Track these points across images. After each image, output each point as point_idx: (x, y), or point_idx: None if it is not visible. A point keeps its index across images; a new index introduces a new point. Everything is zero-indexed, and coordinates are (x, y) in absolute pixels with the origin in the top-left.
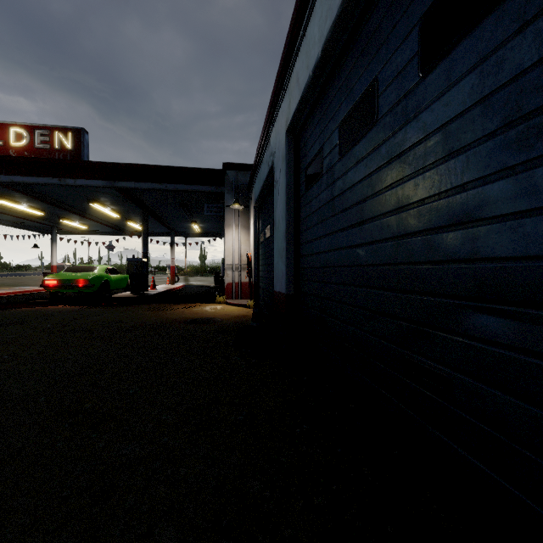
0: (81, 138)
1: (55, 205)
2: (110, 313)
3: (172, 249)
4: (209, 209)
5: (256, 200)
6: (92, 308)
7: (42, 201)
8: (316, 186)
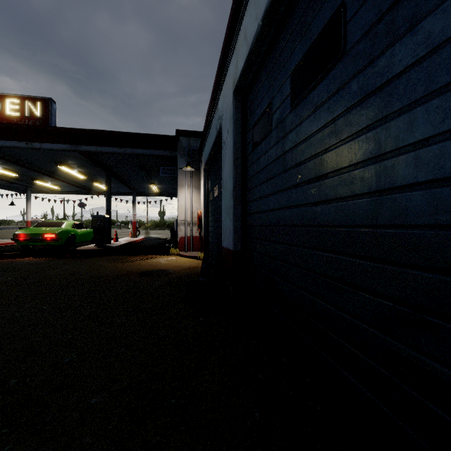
0: (48, 107)
1: (26, 167)
2: (71, 265)
3: (134, 206)
4: (164, 171)
5: (206, 163)
6: (56, 260)
7: (14, 163)
8: (264, 142)
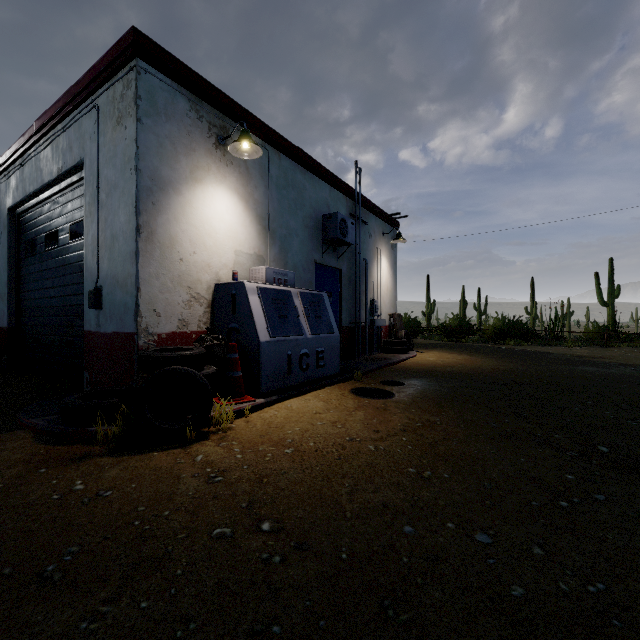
0: None
1: None
2: None
3: None
4: None
5: None
6: None
7: None
8: (33, 258)
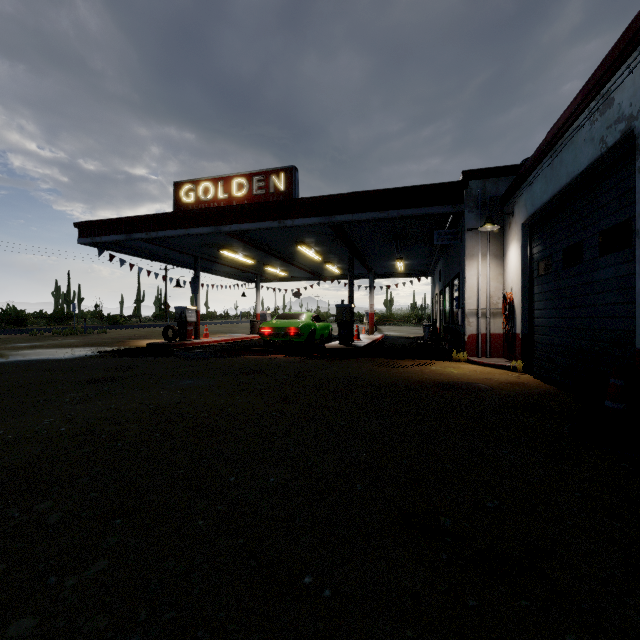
0: (292, 177)
1: (266, 252)
2: (337, 367)
3: (371, 293)
4: (440, 236)
5: (534, 212)
6: (310, 359)
7: (257, 248)
8: None
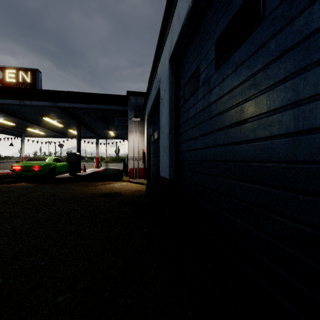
0: (36, 75)
1: (21, 119)
2: (51, 189)
3: (97, 146)
4: (118, 121)
5: (148, 114)
6: (41, 185)
7: (12, 116)
8: (193, 97)
